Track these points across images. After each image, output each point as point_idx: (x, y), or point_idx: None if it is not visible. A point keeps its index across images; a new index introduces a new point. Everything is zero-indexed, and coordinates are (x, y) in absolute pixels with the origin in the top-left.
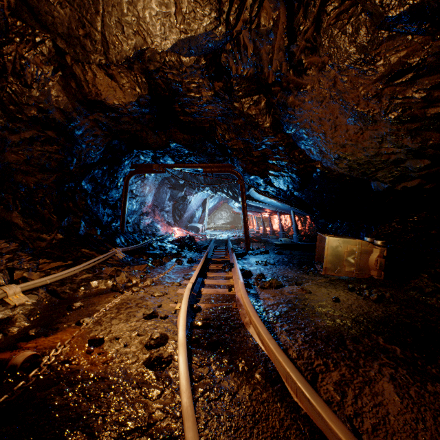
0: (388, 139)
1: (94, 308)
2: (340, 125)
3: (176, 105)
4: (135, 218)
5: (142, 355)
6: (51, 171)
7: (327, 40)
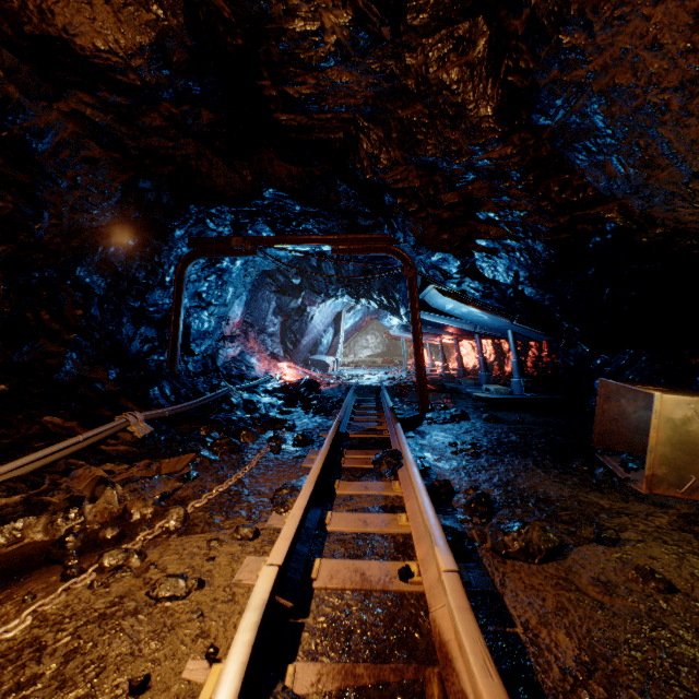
0: None
1: None
2: None
3: (264, 77)
4: (209, 345)
5: None
6: None
7: None
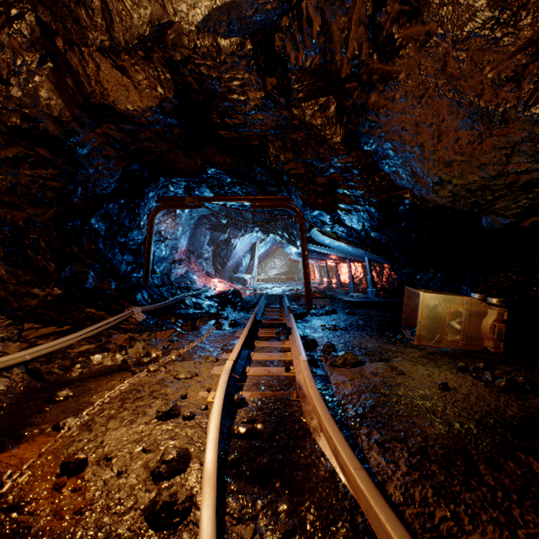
0: (522, 149)
1: (88, 399)
2: (447, 132)
3: (213, 114)
4: (165, 267)
5: (144, 494)
6: (47, 204)
7: None
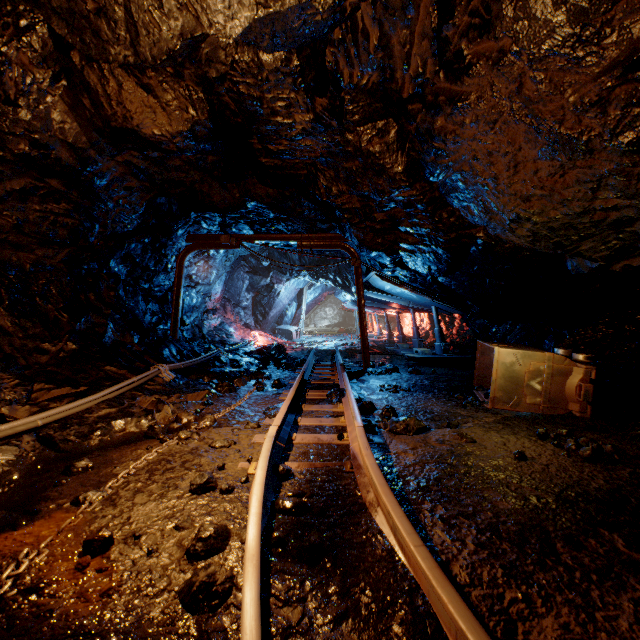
0: (610, 182)
1: (110, 470)
2: (524, 162)
3: (254, 139)
4: (196, 317)
5: (178, 575)
6: (59, 244)
7: (511, 7)
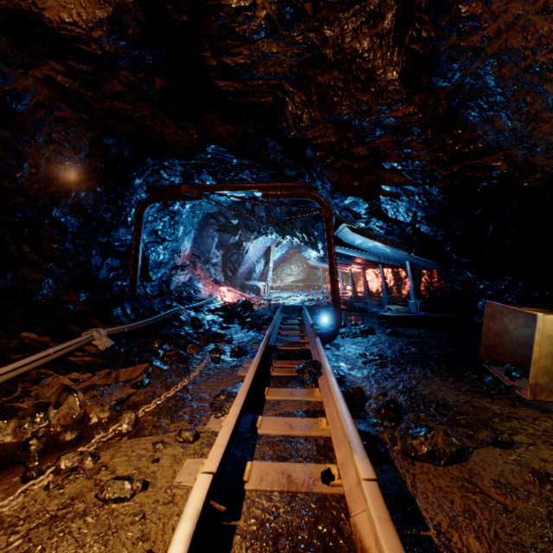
0: None
1: None
2: None
3: (206, 49)
4: (164, 273)
5: None
6: None
7: None
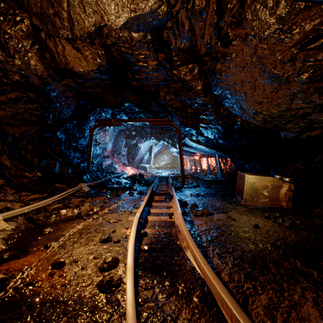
0: (298, 96)
1: (61, 233)
2: (258, 86)
3: (128, 73)
4: (99, 160)
5: (96, 278)
6: (33, 124)
7: (250, 14)
